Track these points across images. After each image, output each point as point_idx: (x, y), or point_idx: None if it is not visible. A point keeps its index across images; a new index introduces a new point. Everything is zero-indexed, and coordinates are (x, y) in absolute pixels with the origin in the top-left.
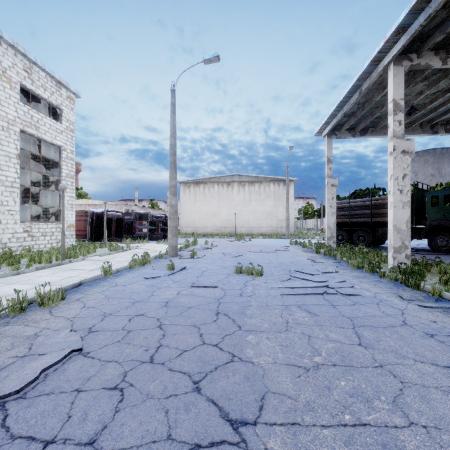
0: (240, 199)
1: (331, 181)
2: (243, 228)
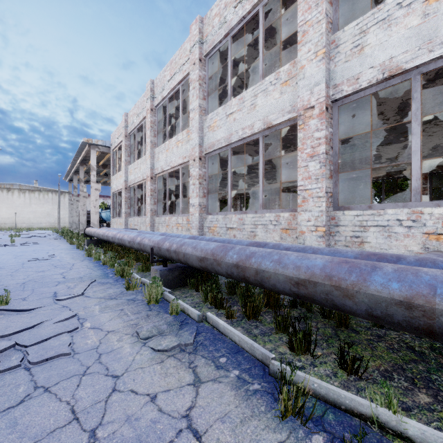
0: (21, 202)
1: (71, 202)
2: (24, 224)
